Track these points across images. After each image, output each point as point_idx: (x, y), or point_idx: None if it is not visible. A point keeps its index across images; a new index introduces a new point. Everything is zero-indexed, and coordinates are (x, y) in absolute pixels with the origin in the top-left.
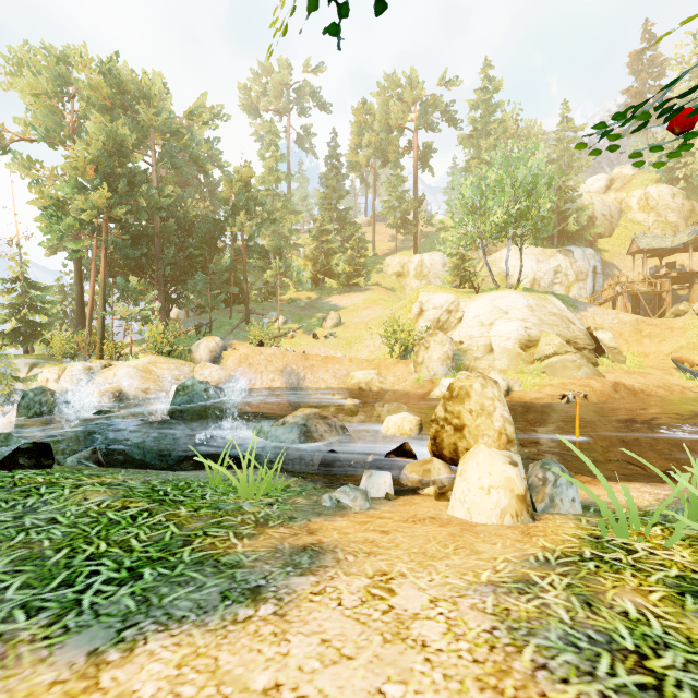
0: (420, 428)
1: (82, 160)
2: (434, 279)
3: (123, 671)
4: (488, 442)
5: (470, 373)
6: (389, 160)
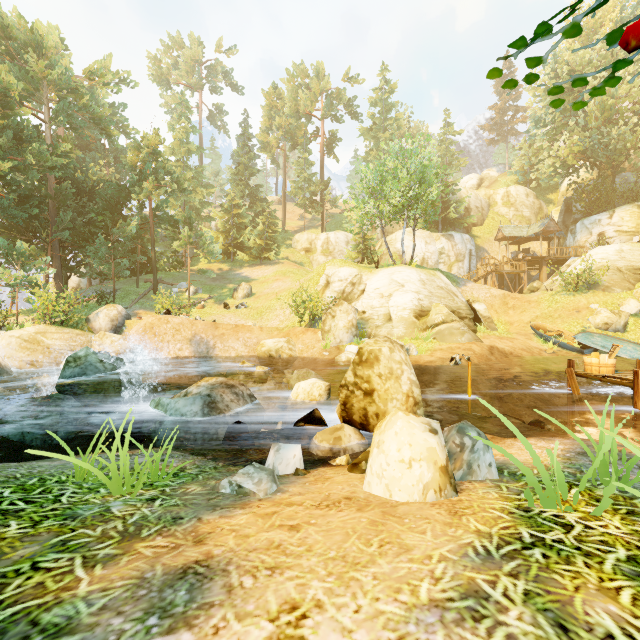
0: (329, 393)
1: None
2: (339, 256)
3: None
4: (396, 405)
5: (378, 338)
6: (298, 144)
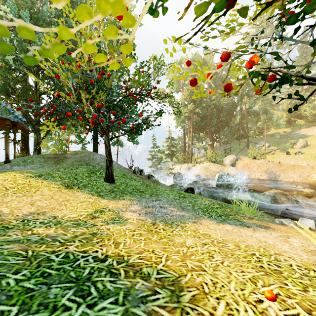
0: None
1: (186, 96)
2: None
3: (223, 225)
4: None
5: None
6: None
